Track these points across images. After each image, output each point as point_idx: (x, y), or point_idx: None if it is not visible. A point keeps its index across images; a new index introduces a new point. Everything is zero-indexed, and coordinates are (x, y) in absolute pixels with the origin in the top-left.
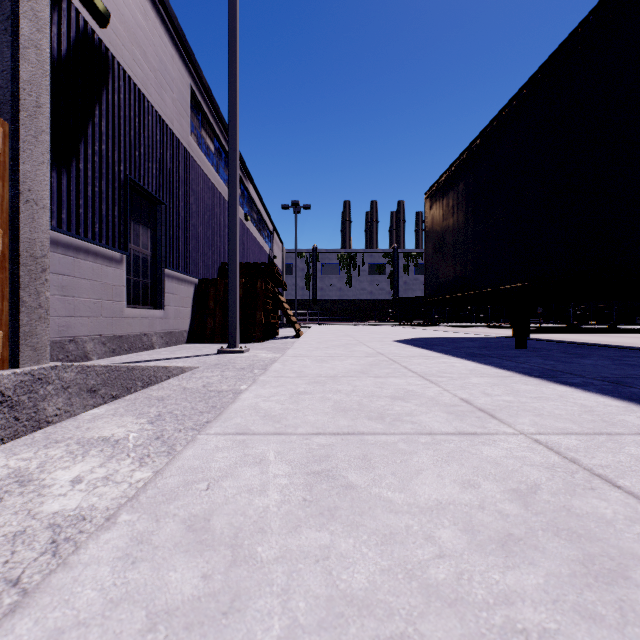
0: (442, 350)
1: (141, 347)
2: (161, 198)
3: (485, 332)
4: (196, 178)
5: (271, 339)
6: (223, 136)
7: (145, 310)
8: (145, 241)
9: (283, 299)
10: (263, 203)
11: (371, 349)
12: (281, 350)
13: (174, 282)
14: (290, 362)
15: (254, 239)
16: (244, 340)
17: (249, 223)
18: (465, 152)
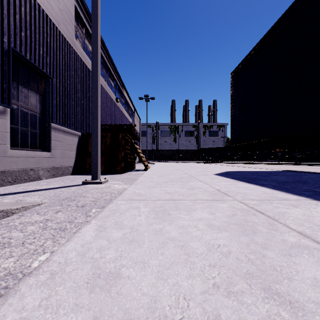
0: (276, 186)
1: (27, 179)
2: (48, 73)
3: (254, 166)
4: (80, 67)
5: (129, 171)
6: (101, 48)
7: (31, 151)
8: (34, 102)
9: (137, 147)
10: (128, 94)
11: (207, 185)
12: (131, 181)
13: (60, 133)
14: (116, 217)
15: (122, 113)
16: (110, 172)
17: (119, 104)
18: (272, 29)
